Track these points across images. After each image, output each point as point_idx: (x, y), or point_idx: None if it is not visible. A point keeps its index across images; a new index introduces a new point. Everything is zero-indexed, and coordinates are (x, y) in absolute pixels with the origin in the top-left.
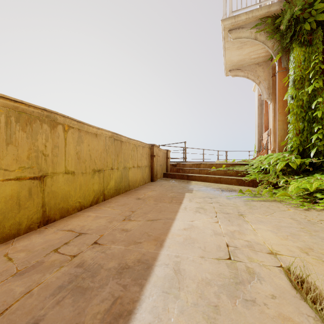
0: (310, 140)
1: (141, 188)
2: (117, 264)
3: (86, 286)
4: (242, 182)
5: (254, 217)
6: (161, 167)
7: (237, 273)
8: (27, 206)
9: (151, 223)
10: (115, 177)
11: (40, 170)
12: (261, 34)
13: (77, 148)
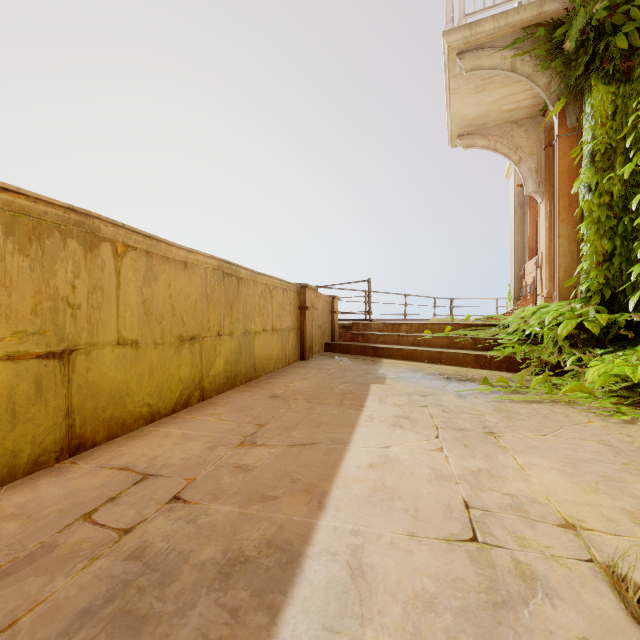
0: (626, 277)
1: (280, 373)
2: (221, 552)
3: (145, 610)
4: (487, 362)
5: (519, 439)
6: (320, 330)
7: (495, 578)
8: (31, 417)
9: (299, 452)
10: (226, 353)
11: (61, 339)
12: (524, 61)
13: (145, 292)
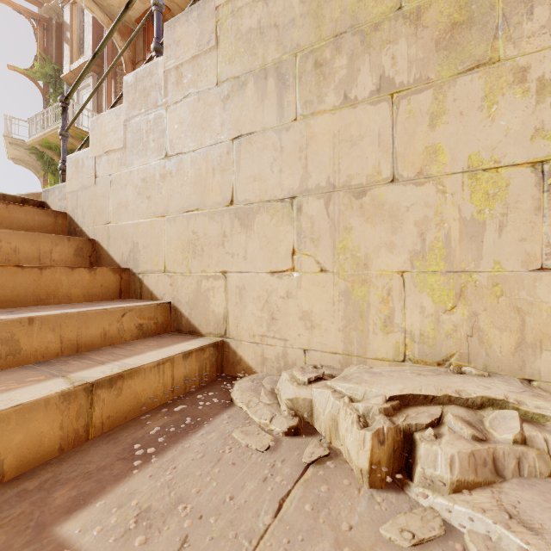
0: None
1: None
2: None
3: None
4: None
5: None
6: None
7: None
8: None
9: None
10: None
11: None
12: (33, 155)
13: None
